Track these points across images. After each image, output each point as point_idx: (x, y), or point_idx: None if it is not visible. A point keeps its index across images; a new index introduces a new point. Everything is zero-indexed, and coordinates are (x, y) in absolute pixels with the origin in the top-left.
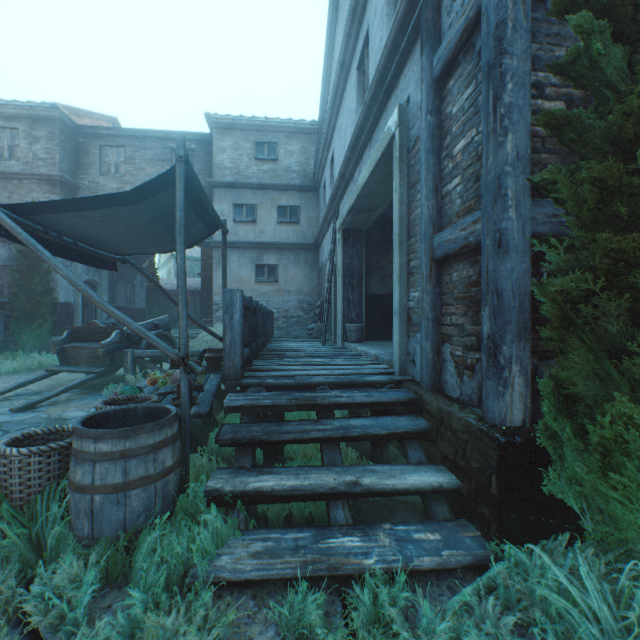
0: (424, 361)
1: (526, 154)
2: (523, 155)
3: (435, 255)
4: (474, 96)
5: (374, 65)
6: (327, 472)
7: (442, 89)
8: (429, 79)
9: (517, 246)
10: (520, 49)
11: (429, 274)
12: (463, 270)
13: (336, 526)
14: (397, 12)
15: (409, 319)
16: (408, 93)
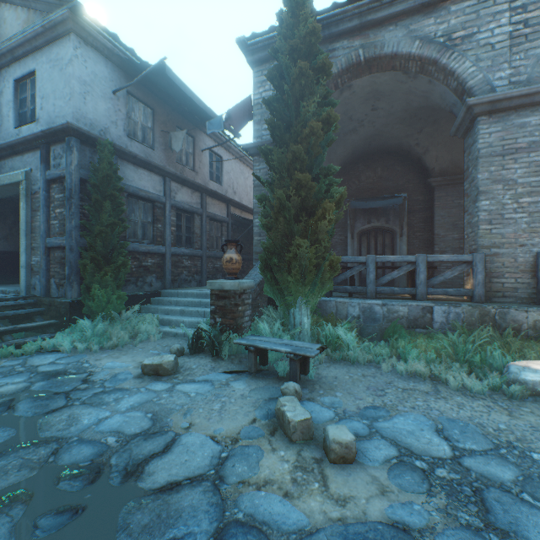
0: (43, 286)
1: (79, 226)
2: (78, 226)
3: (48, 246)
4: (64, 199)
5: (1, 122)
6: (0, 328)
7: (51, 184)
8: (45, 178)
9: (76, 250)
10: (77, 198)
11: (45, 252)
12: (60, 253)
13: (9, 340)
14: (27, 136)
15: (32, 269)
16: (32, 167)
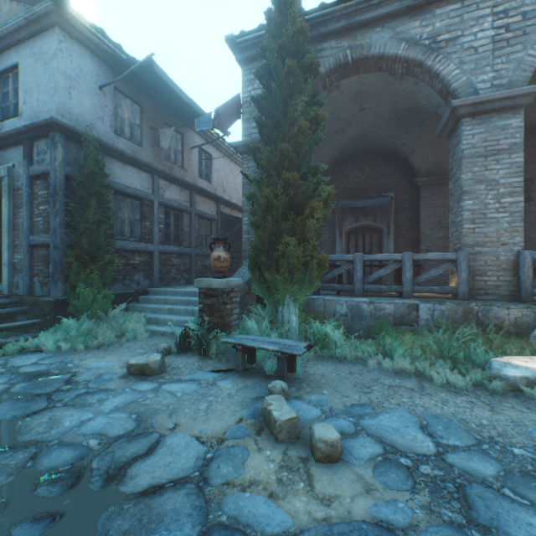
0: (26, 284)
1: (64, 223)
2: (63, 223)
3: (32, 243)
4: (48, 195)
5: None
6: None
7: (35, 180)
8: (29, 174)
9: (61, 248)
10: (62, 194)
11: (29, 250)
12: (44, 251)
13: None
14: (10, 131)
15: (15, 267)
16: (15, 163)
